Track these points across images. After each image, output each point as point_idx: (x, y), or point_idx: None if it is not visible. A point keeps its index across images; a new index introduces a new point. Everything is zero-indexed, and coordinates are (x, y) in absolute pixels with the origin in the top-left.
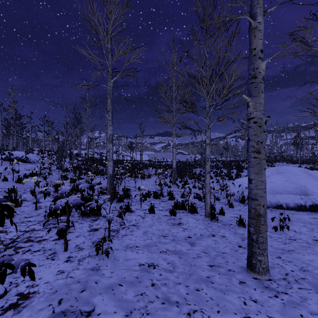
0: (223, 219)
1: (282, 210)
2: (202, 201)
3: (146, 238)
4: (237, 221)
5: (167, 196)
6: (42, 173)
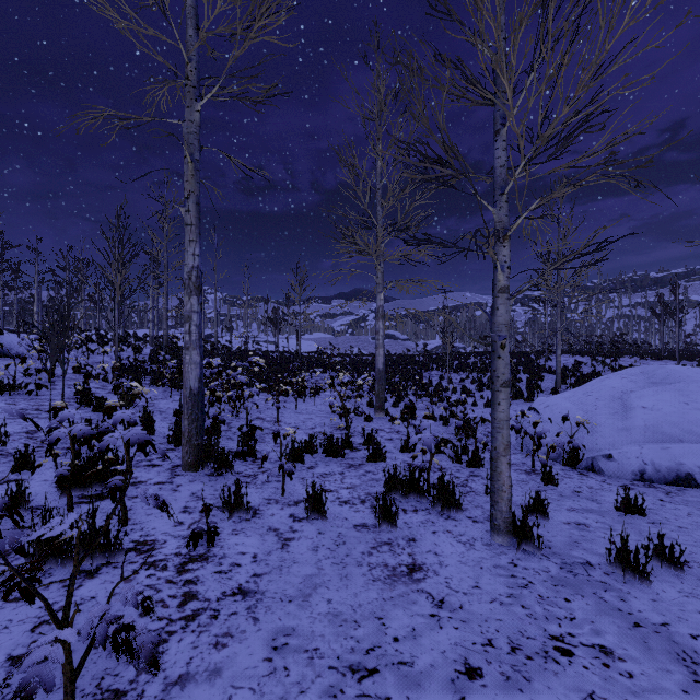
0: (551, 536)
1: (696, 491)
2: (463, 464)
3: (279, 699)
4: (610, 554)
5: (364, 446)
6: (19, 384)
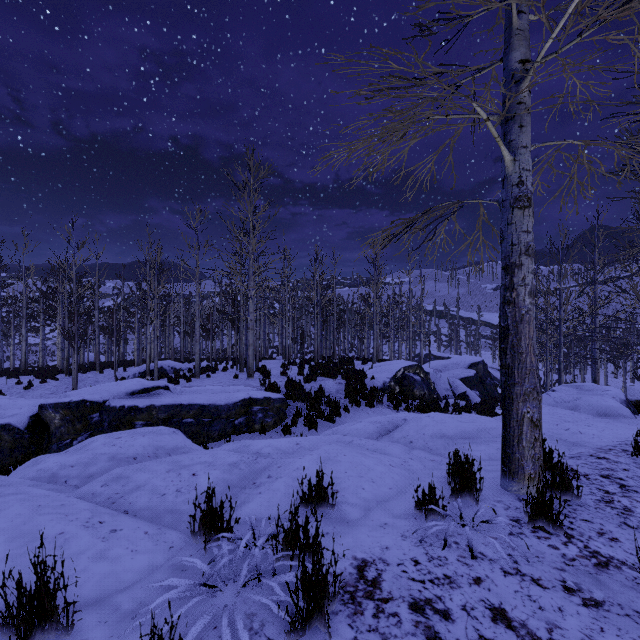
0: None
1: None
2: None
3: None
4: None
5: None
6: None
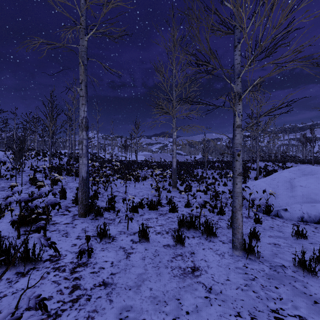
0: (262, 251)
1: None
2: (215, 213)
3: None
4: (295, 261)
5: (167, 204)
6: (2, 175)
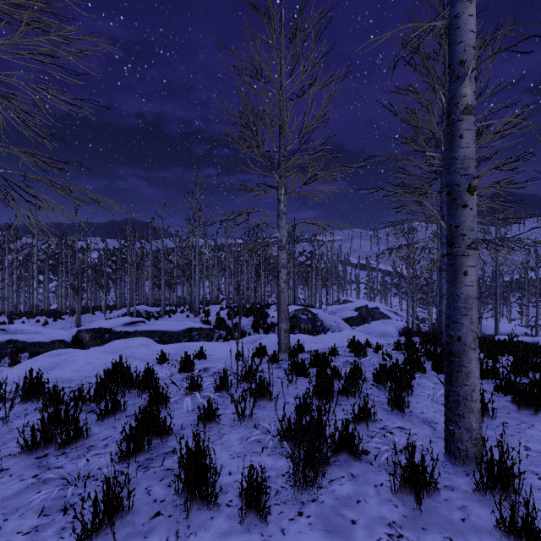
0: None
1: None
2: None
3: None
4: None
5: None
6: None
